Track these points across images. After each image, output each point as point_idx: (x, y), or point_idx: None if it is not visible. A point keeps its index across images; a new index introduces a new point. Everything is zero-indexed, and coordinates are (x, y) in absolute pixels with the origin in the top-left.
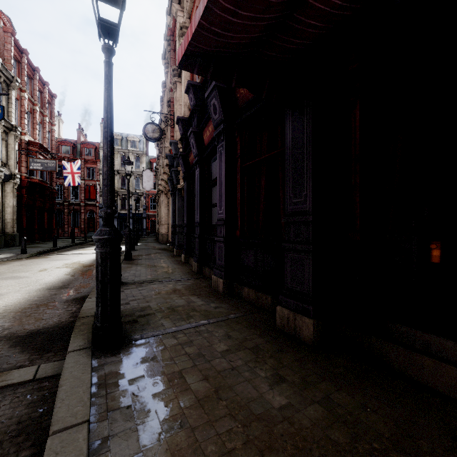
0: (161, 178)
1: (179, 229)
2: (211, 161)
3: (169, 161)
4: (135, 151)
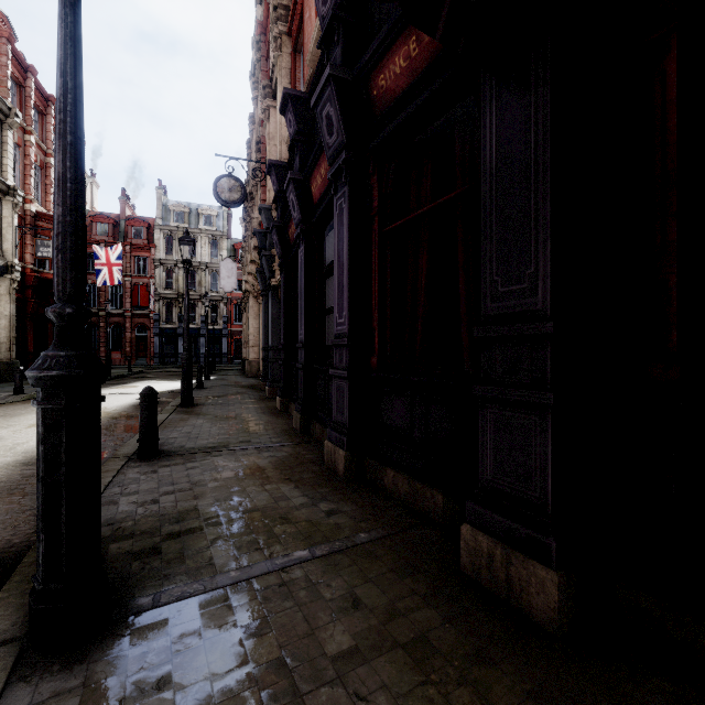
0: (247, 271)
1: (274, 354)
2: (325, 231)
3: (259, 240)
4: (210, 230)
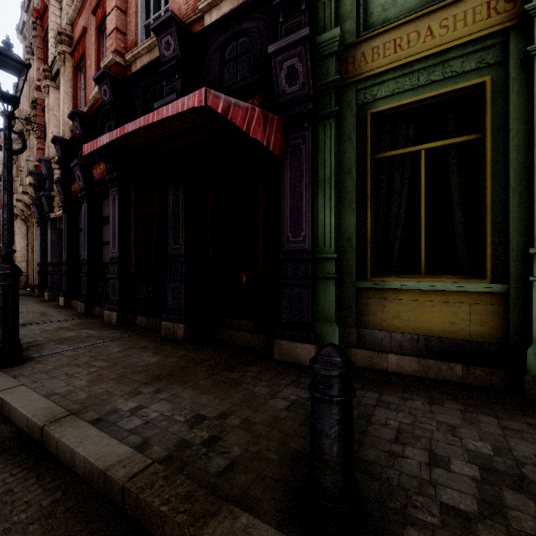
0: (16, 198)
1: (53, 268)
2: (103, 197)
3: (35, 179)
4: None
